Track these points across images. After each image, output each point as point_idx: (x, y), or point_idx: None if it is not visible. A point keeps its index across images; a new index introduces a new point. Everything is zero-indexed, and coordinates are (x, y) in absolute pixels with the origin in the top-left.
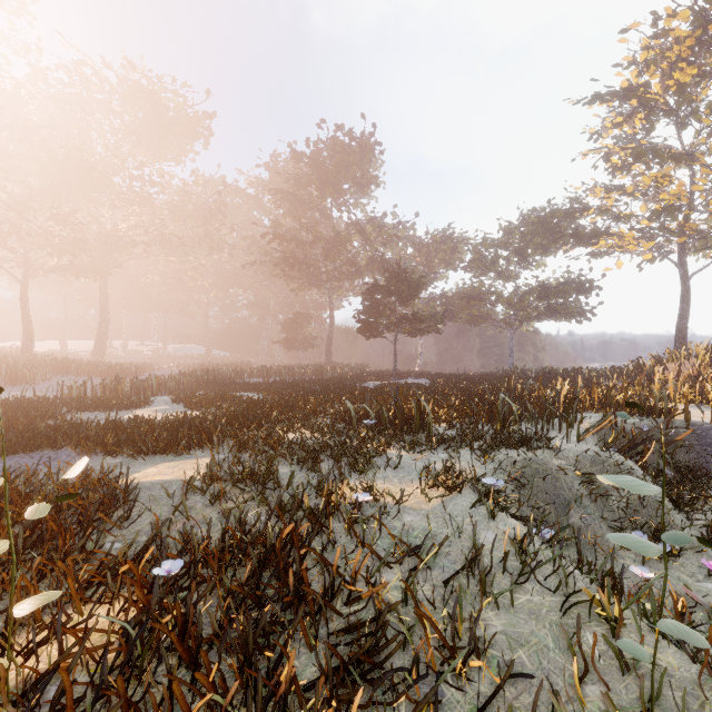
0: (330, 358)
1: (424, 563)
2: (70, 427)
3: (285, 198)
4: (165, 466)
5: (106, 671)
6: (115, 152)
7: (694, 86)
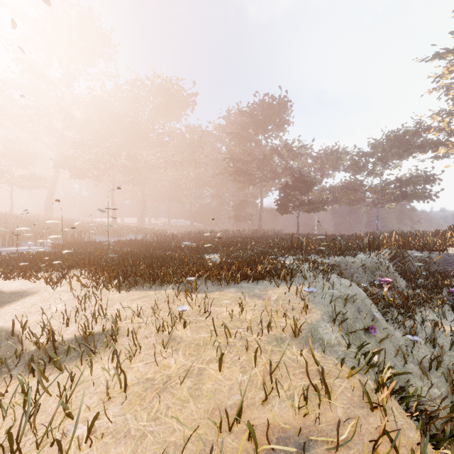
0: (261, 226)
1: (286, 263)
2: (167, 246)
3: (235, 137)
4: (207, 256)
5: (227, 266)
6: (149, 121)
7: None
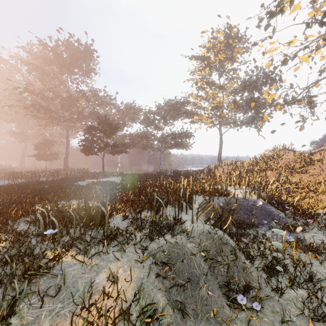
0: (67, 165)
1: None
2: None
3: (35, 69)
4: None
5: None
6: None
7: (224, 61)
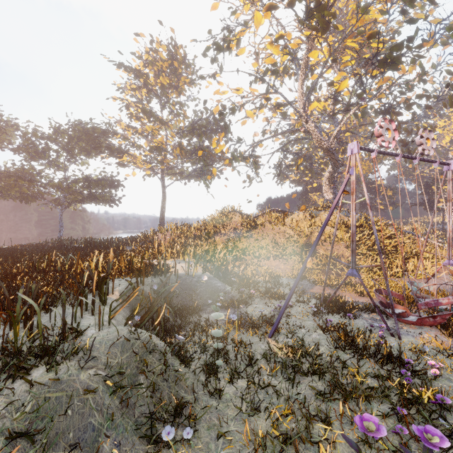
0: None
1: None
2: None
3: None
4: None
5: None
6: None
7: (168, 89)
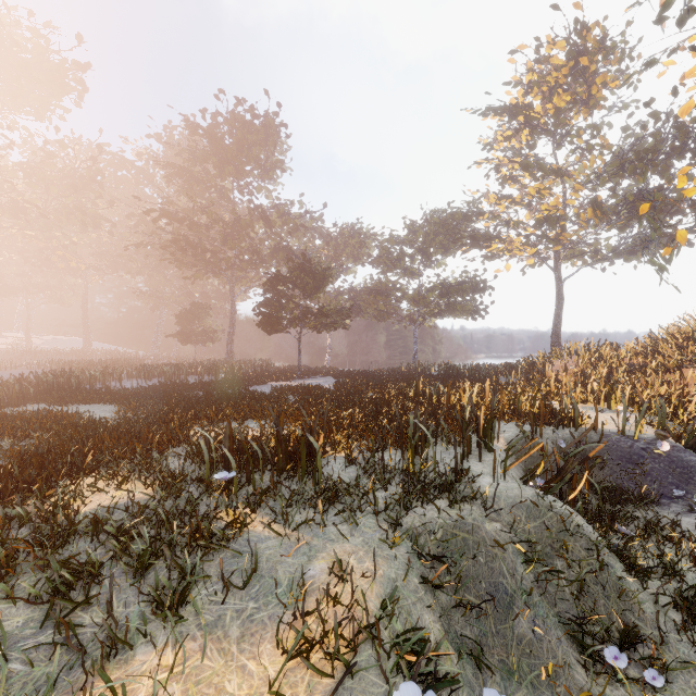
0: (232, 354)
1: None
2: None
3: (178, 173)
4: None
5: None
6: None
7: (568, 111)
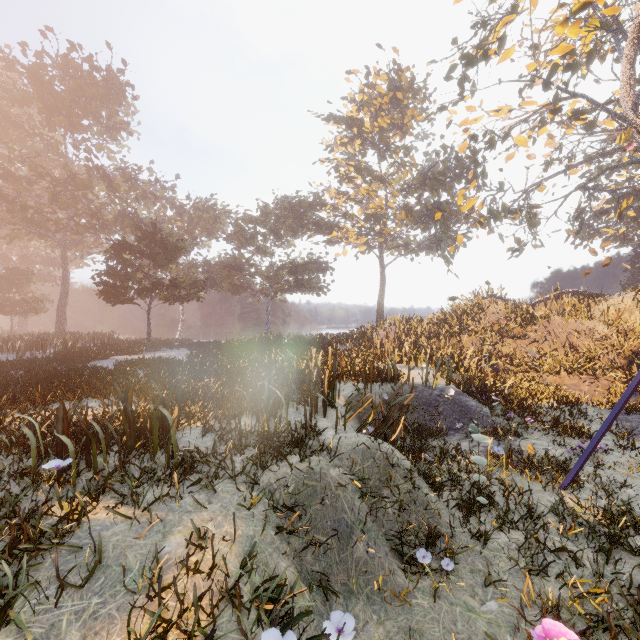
0: (64, 326)
1: None
2: None
3: None
4: None
5: None
6: None
7: (389, 132)
